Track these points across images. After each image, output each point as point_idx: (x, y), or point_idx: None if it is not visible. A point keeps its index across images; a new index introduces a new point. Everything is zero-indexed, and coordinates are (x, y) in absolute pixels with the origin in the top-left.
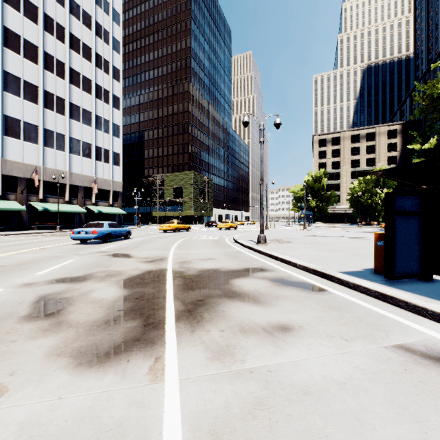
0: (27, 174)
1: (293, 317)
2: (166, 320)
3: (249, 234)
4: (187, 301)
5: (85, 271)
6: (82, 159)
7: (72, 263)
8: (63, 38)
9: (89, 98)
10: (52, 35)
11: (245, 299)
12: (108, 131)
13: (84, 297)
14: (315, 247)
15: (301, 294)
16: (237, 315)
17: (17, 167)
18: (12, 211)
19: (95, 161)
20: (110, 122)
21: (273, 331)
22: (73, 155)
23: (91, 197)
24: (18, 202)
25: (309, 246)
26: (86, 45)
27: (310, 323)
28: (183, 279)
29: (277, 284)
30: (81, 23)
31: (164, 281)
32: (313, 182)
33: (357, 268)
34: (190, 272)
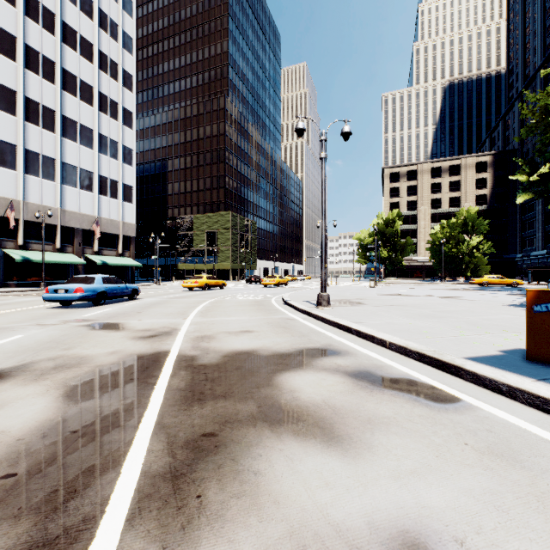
0: (0, 211)
1: (425, 495)
2: (100, 521)
3: (304, 293)
4: (180, 438)
5: (23, 357)
6: (79, 192)
7: (15, 341)
8: (53, 27)
9: (90, 111)
10: (37, 22)
11: (306, 429)
12: (116, 156)
13: None
14: (402, 311)
15: (416, 412)
16: (289, 492)
17: None
18: None
19: (98, 195)
20: (119, 143)
21: None
22: (67, 186)
23: (92, 244)
24: None
25: (392, 310)
26: (85, 40)
27: (478, 523)
28: (191, 374)
29: (362, 386)
30: (78, 9)
31: (153, 380)
32: (384, 226)
33: (490, 349)
34: (208, 358)
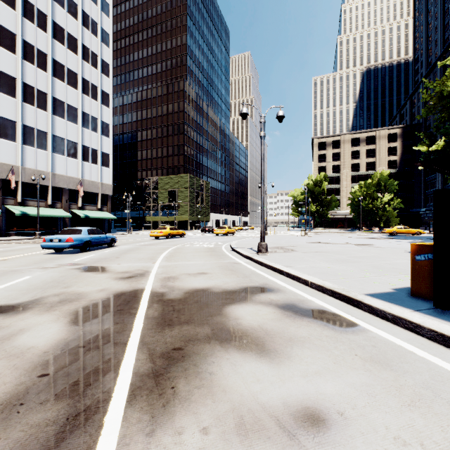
0: (3, 175)
1: (323, 387)
2: (110, 402)
3: (248, 241)
4: (157, 351)
5: (35, 293)
6: (66, 159)
7: (25, 281)
8: (45, 26)
9: (75, 93)
10: (32, 22)
11: (245, 345)
12: (96, 130)
13: (3, 344)
14: (324, 256)
15: (324, 333)
16: (232, 385)
17: None
18: None
19: (81, 161)
20: (98, 119)
21: (296, 430)
22: (57, 154)
23: (77, 201)
24: None
25: (317, 256)
26: (71, 36)
27: (355, 403)
28: (162, 306)
29: (288, 315)
30: (66, 11)
31: (134, 310)
32: (313, 186)
33: (386, 288)
34: (173, 294)
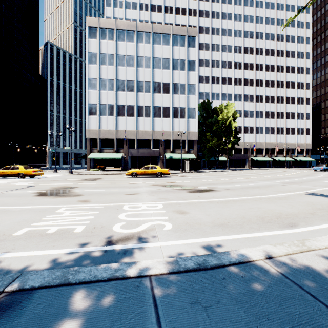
0: (271, 147)
1: None
2: None
3: None
4: None
5: None
6: (290, 136)
7: None
8: (283, 86)
9: (293, 106)
10: (279, 88)
11: None
12: (302, 118)
13: None
14: None
15: None
16: None
17: (268, 144)
18: (266, 161)
19: (296, 135)
20: (304, 113)
21: None
22: (287, 135)
23: (294, 153)
24: (268, 157)
25: None
26: (292, 82)
27: None
28: None
29: None
30: (290, 73)
31: None
32: None
33: None
34: None
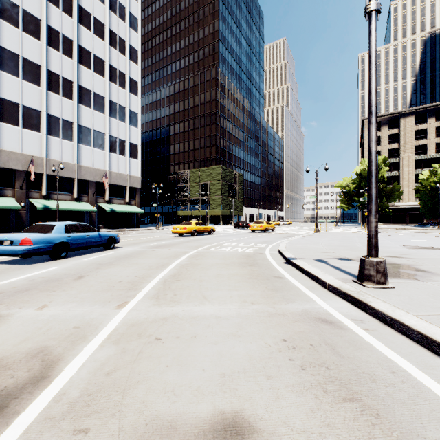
0: (27, 167)
1: None
2: None
3: (302, 243)
4: None
5: None
6: (93, 150)
7: None
8: (71, 11)
9: (102, 81)
10: (57, 7)
11: None
12: (124, 119)
13: None
14: None
15: None
16: None
17: (14, 158)
18: (9, 209)
19: (108, 152)
20: (126, 108)
21: None
22: (83, 145)
23: (104, 194)
24: (16, 199)
25: None
26: (98, 21)
27: None
28: None
29: None
30: None
31: None
32: None
33: None
34: None
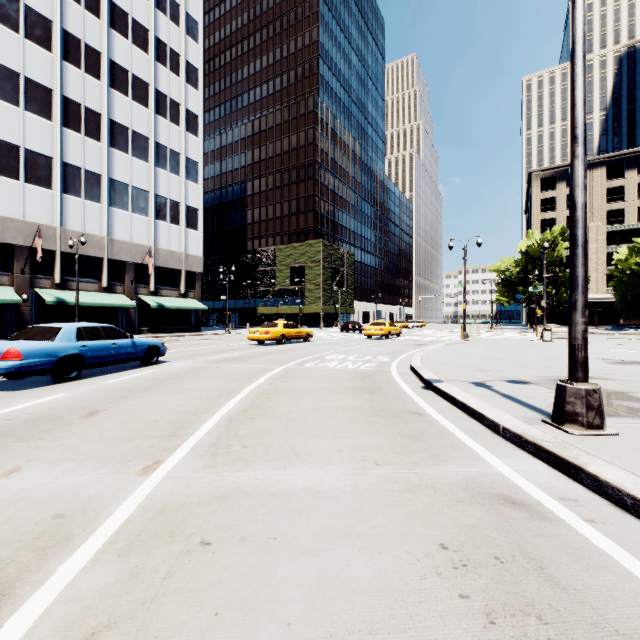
0: (32, 241)
1: None
2: None
3: (446, 355)
4: None
5: None
6: (131, 216)
7: None
8: (98, 9)
9: (145, 114)
10: (78, 3)
11: None
12: (177, 171)
13: None
14: None
15: None
16: None
17: (13, 228)
18: (4, 304)
19: (154, 220)
20: (181, 155)
21: None
22: (116, 209)
23: (148, 282)
24: (16, 289)
25: None
26: (139, 24)
27: None
28: None
29: None
30: None
31: None
32: (539, 250)
33: None
34: None
